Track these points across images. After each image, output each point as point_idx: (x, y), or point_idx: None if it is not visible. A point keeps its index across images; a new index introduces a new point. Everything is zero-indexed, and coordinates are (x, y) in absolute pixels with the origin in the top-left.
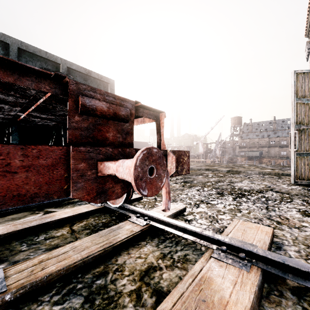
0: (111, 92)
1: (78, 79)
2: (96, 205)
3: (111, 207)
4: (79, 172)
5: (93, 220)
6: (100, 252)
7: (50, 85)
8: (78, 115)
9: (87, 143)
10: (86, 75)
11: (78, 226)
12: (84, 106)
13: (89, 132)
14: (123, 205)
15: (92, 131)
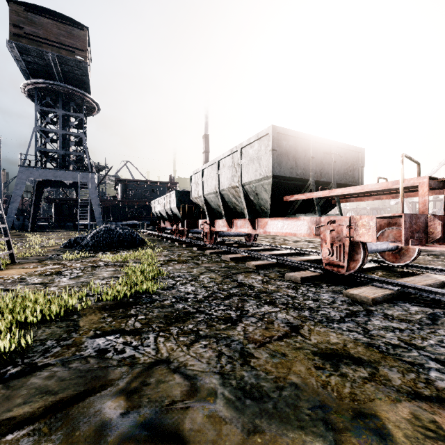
0: (362, 160)
1: (341, 155)
2: (373, 264)
3: (391, 265)
4: None
5: (385, 273)
6: (438, 283)
7: (433, 184)
8: None
9: None
10: (346, 150)
11: (380, 275)
12: None
13: None
14: (408, 263)
15: None
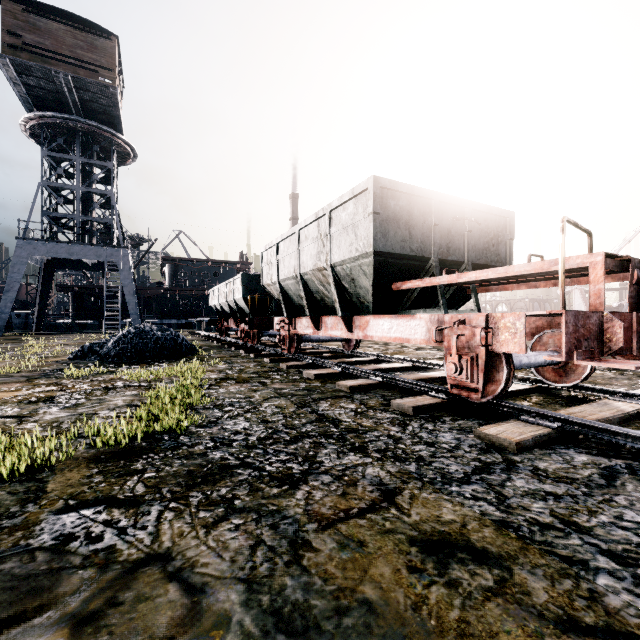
0: (511, 229)
1: (479, 221)
2: (526, 384)
3: (553, 387)
4: (638, 334)
5: (543, 398)
6: (621, 415)
7: (612, 264)
8: (632, 285)
9: (635, 309)
10: (486, 214)
11: (535, 401)
12: (637, 278)
13: (635, 300)
14: (577, 384)
15: (636, 298)
